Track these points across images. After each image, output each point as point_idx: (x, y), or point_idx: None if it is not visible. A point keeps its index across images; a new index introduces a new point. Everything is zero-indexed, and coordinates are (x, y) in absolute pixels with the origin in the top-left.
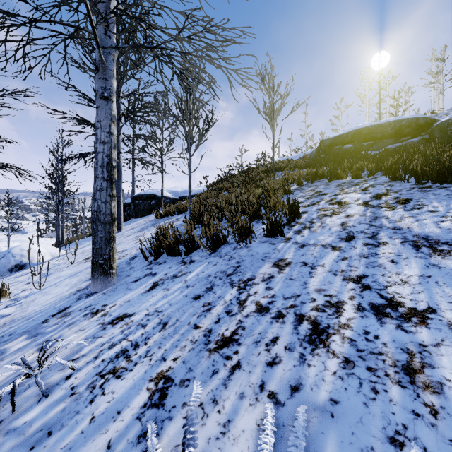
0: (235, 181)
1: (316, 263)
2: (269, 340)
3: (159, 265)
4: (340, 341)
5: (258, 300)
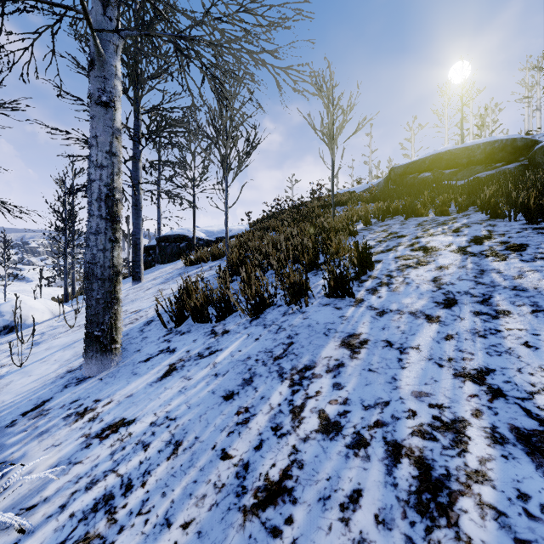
0: (284, 218)
1: (406, 342)
2: (345, 497)
3: (180, 335)
4: (476, 513)
5: (323, 408)
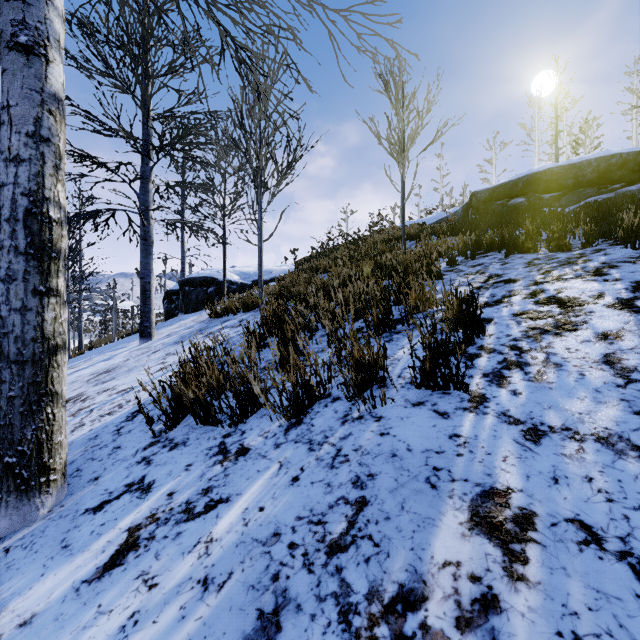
0: (338, 256)
1: (635, 536)
2: None
3: (169, 450)
4: None
5: None
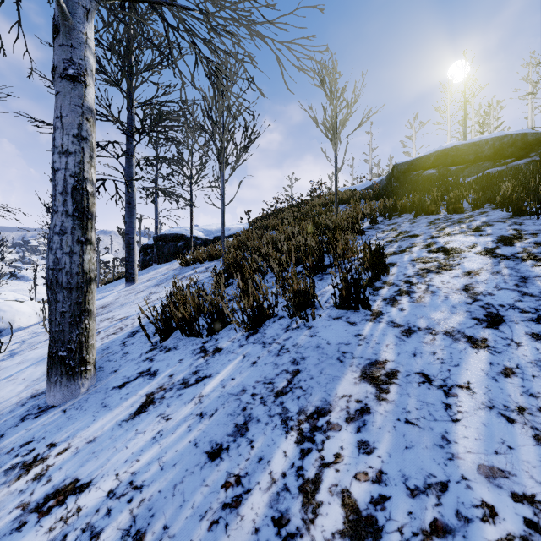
0: (285, 216)
1: (450, 378)
2: None
3: (165, 352)
4: None
5: (347, 487)
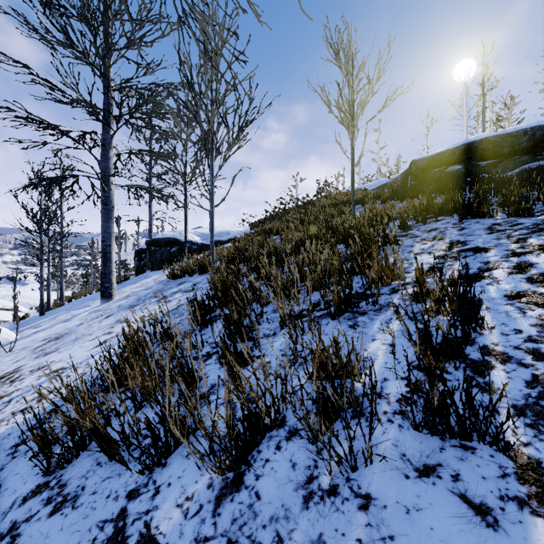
0: (290, 219)
1: None
2: None
3: (49, 515)
4: None
5: None
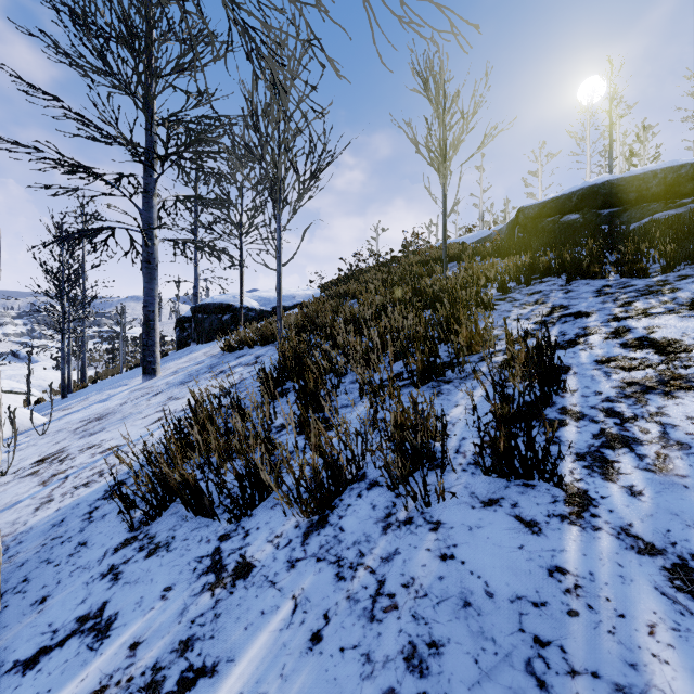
0: (369, 280)
1: None
2: None
3: (146, 557)
4: None
5: None
